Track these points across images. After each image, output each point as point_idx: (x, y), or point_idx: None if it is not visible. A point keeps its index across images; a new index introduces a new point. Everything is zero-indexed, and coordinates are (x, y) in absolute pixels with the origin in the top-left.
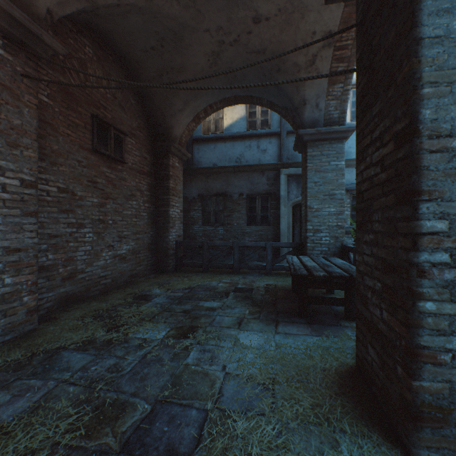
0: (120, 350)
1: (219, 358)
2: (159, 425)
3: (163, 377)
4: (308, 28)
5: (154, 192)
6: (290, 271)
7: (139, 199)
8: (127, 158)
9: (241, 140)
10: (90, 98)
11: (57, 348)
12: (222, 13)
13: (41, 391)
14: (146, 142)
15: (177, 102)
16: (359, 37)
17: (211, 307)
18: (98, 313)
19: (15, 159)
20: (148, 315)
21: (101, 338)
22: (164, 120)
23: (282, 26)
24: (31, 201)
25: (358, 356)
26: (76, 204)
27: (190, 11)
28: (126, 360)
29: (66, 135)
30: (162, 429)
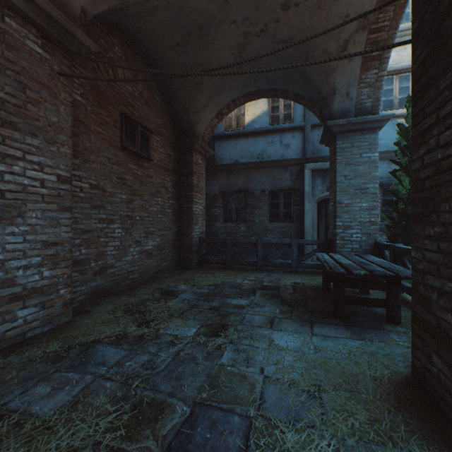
0: (152, 346)
1: (255, 360)
2: (201, 431)
3: (199, 378)
4: (340, 11)
5: (178, 188)
6: (317, 269)
7: (164, 196)
8: (153, 155)
9: (263, 136)
10: (119, 97)
11: (91, 341)
12: (250, 2)
13: (79, 385)
14: (170, 139)
15: (200, 99)
16: (417, 4)
17: (239, 305)
18: (128, 307)
19: (52, 156)
20: (177, 311)
21: (133, 332)
22: (187, 117)
23: (312, 11)
24: (67, 197)
25: (416, 366)
26: (106, 200)
27: (217, 3)
28: (159, 357)
29: (97, 133)
30: (205, 436)
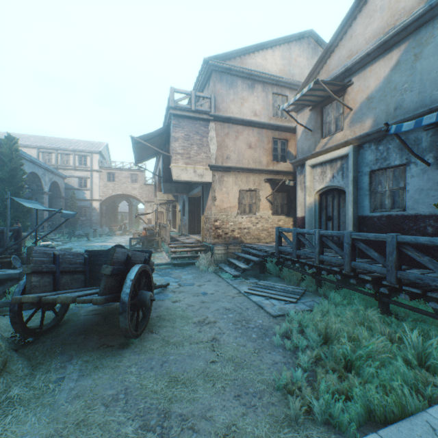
0: None
1: None
2: None
3: None
4: None
5: None
6: None
7: None
8: None
9: None
10: None
11: None
12: None
13: None
14: None
15: None
16: None
17: None
18: None
19: None
20: None
21: None
22: None
23: None
24: None
25: None
26: None
27: None
28: None
29: None
30: None
